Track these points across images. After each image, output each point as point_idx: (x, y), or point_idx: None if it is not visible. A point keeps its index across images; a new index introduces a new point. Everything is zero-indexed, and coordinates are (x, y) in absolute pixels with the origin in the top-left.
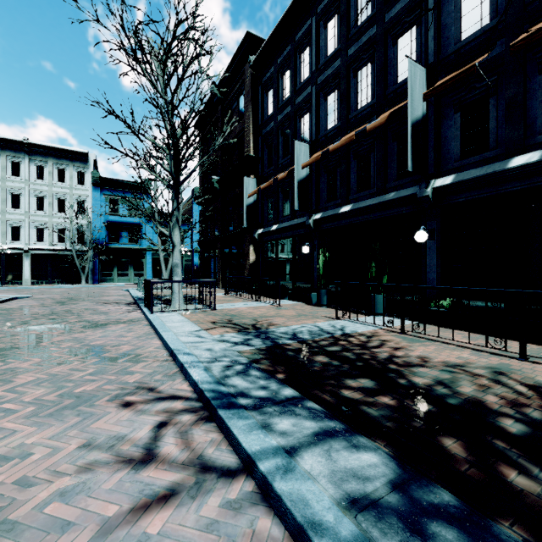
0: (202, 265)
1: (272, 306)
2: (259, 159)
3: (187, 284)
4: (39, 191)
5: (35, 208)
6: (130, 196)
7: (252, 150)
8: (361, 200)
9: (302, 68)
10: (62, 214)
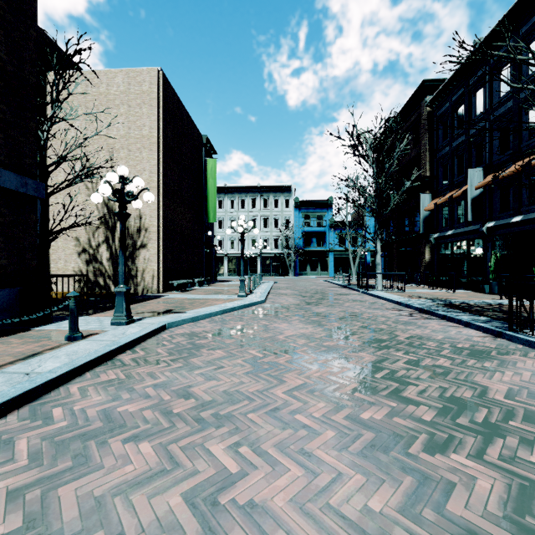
0: None
1: (447, 292)
2: (434, 177)
3: None
4: (265, 216)
5: (263, 227)
6: (318, 212)
7: (428, 171)
8: (532, 211)
9: (476, 104)
10: (276, 229)
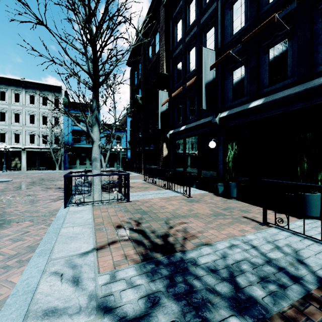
0: (131, 158)
1: (182, 196)
2: (170, 77)
3: (123, 170)
4: (31, 111)
5: (29, 122)
6: (87, 114)
7: (165, 70)
8: (273, 93)
9: None
10: (45, 126)
